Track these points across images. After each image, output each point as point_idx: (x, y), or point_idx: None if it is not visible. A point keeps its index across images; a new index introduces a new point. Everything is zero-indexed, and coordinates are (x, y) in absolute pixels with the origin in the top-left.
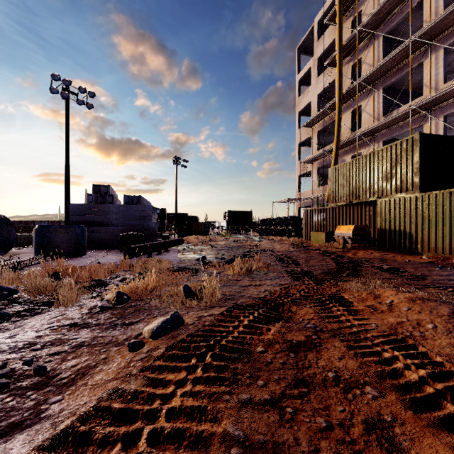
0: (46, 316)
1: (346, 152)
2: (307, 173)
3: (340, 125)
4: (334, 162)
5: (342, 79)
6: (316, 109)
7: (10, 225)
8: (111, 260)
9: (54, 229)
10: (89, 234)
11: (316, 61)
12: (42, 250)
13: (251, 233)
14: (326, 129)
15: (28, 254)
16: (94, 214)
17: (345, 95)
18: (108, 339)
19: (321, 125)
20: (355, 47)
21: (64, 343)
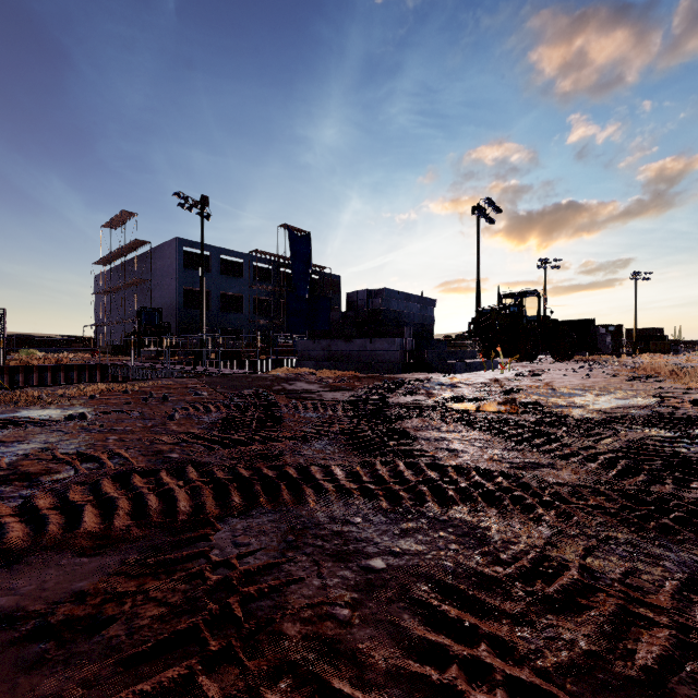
0: None
1: None
2: None
3: None
4: None
5: None
6: None
7: None
8: None
9: None
10: None
11: None
12: None
13: None
14: None
15: None
16: None
17: None
18: None
19: None
20: None
21: None
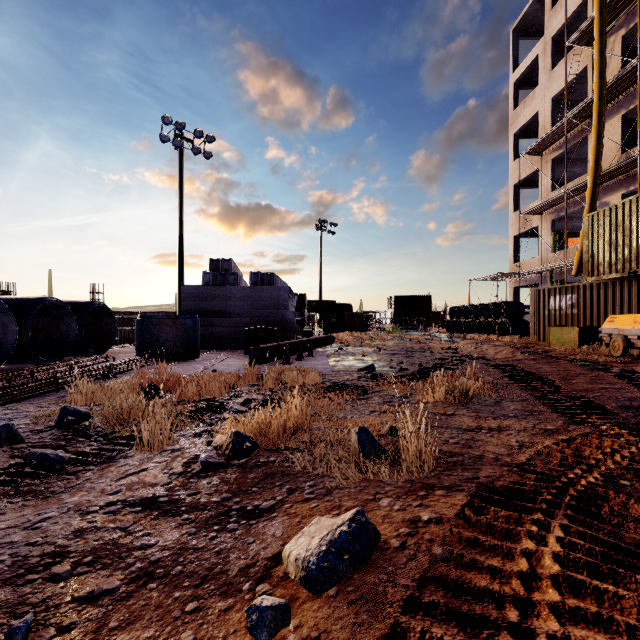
0: (118, 467)
1: (611, 189)
2: (530, 231)
3: (601, 140)
4: (589, 205)
5: (605, 60)
6: (549, 123)
7: (110, 315)
8: (232, 367)
9: (159, 320)
10: (204, 328)
11: (547, 43)
12: (145, 349)
13: (433, 328)
14: (567, 155)
15: (131, 354)
16: (212, 300)
17: (611, 88)
18: (206, 561)
19: (559, 149)
20: (630, 1)
21: (119, 561)
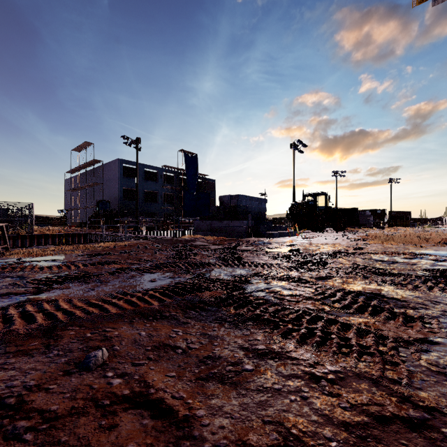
0: None
1: None
2: None
3: None
4: None
5: None
6: None
7: None
8: None
9: None
10: None
11: None
12: None
13: None
14: None
15: None
16: None
17: None
18: None
19: None
20: None
21: None
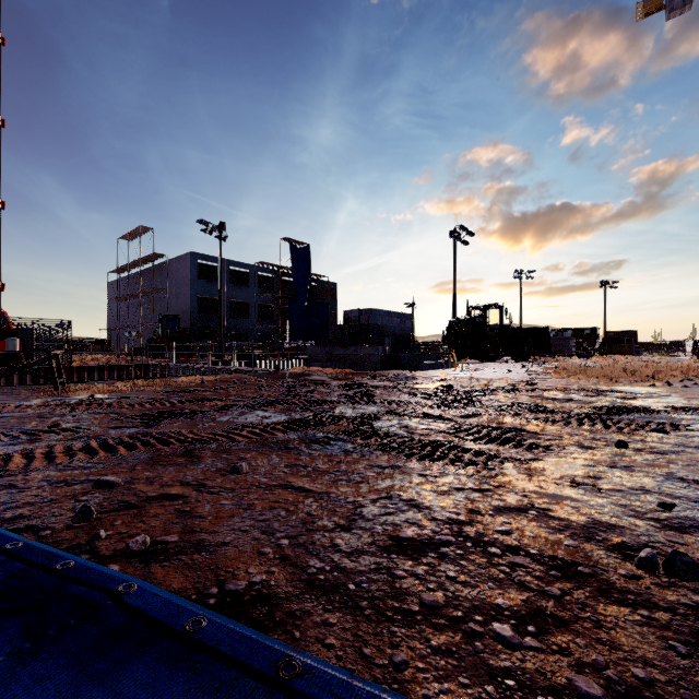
0: None
1: None
2: None
3: None
4: None
5: None
6: None
7: None
8: None
9: None
10: None
11: None
12: None
13: None
14: None
15: None
16: None
17: None
18: None
19: None
20: None
21: None
